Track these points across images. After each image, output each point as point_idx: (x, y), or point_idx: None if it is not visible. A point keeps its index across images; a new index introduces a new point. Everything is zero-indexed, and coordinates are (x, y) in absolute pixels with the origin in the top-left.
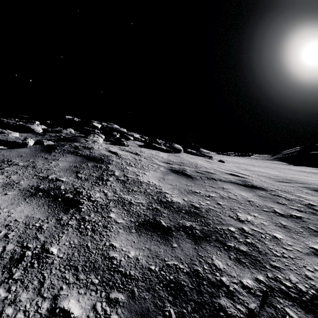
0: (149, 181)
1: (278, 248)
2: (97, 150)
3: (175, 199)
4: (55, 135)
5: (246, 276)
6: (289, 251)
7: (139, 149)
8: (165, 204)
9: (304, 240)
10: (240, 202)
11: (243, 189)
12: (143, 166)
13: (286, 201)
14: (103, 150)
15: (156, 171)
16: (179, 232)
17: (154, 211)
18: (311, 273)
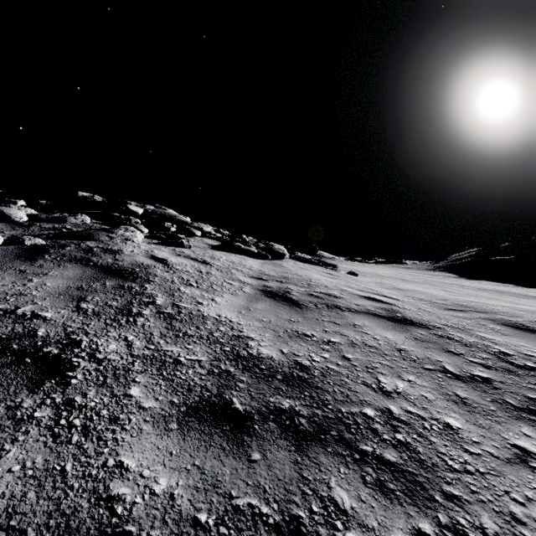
0: (221, 314)
1: (456, 452)
2: (128, 256)
3: (265, 351)
4: (53, 227)
5: (397, 525)
6: (476, 456)
7: (210, 253)
8: (246, 363)
9: (501, 430)
10: (384, 353)
11: (388, 325)
12: (212, 285)
13: (462, 349)
14: (139, 256)
15: (236, 295)
16: (266, 424)
17: (223, 379)
18: (520, 508)
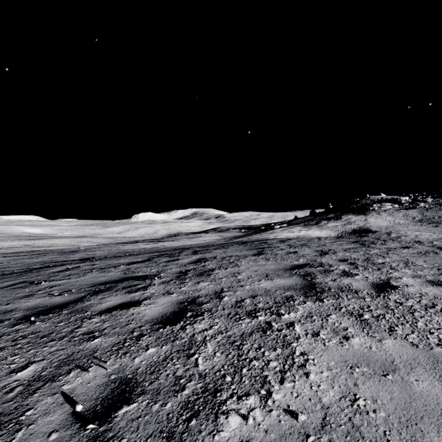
0: None
1: None
2: None
3: None
4: (435, 202)
5: None
6: None
7: None
8: None
9: None
10: None
11: None
12: None
13: None
14: None
15: None
16: None
17: None
18: None
